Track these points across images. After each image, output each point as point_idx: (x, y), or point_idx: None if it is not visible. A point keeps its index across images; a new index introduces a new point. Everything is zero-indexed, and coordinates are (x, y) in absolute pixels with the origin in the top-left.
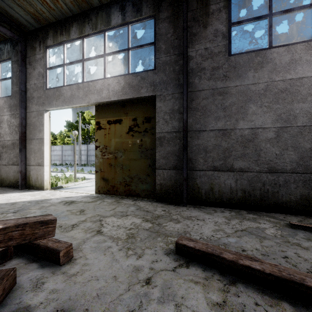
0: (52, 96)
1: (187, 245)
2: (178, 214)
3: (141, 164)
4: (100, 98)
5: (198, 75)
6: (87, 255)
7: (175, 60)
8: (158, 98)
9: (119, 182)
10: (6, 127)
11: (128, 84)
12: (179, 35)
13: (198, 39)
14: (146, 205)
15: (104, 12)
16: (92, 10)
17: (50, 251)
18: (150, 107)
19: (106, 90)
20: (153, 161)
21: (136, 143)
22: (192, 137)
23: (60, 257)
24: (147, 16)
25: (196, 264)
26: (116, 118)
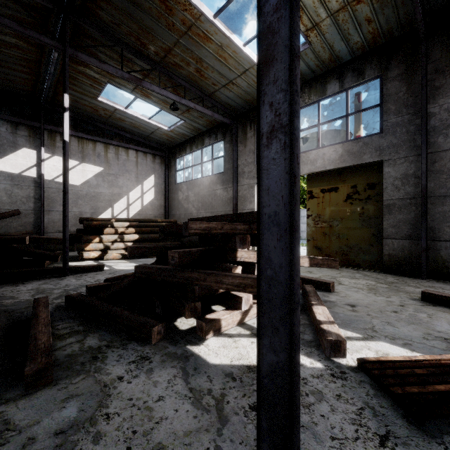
0: None
1: (433, 293)
2: (416, 283)
3: (362, 233)
4: (314, 168)
5: (442, 133)
6: (344, 291)
7: (409, 120)
8: (386, 163)
9: (334, 251)
10: (219, 200)
11: (347, 151)
12: (414, 92)
13: (443, 93)
14: (372, 274)
15: (318, 84)
16: (305, 83)
17: (322, 283)
18: (374, 173)
19: (321, 160)
20: (378, 230)
21: (356, 211)
22: (434, 203)
23: (330, 287)
24: (371, 78)
25: (442, 307)
26: (331, 186)
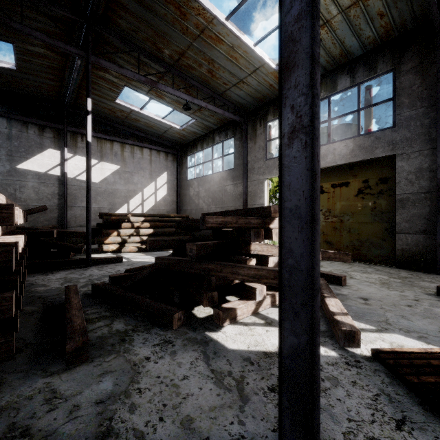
0: (272, 165)
1: None
2: (431, 279)
3: (374, 227)
4: (324, 163)
5: None
6: (355, 285)
7: (424, 113)
8: (399, 157)
9: (345, 245)
10: (229, 196)
11: (359, 146)
12: (429, 85)
13: None
14: (385, 269)
15: (328, 79)
16: None
17: (334, 277)
18: (387, 167)
19: (331, 155)
20: (390, 224)
21: (368, 205)
22: None
23: (342, 280)
24: (383, 72)
25: None
26: (341, 181)
